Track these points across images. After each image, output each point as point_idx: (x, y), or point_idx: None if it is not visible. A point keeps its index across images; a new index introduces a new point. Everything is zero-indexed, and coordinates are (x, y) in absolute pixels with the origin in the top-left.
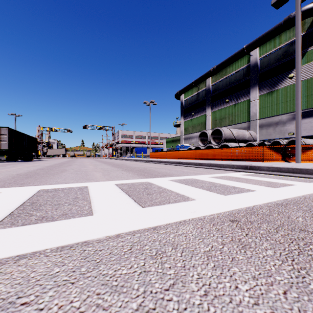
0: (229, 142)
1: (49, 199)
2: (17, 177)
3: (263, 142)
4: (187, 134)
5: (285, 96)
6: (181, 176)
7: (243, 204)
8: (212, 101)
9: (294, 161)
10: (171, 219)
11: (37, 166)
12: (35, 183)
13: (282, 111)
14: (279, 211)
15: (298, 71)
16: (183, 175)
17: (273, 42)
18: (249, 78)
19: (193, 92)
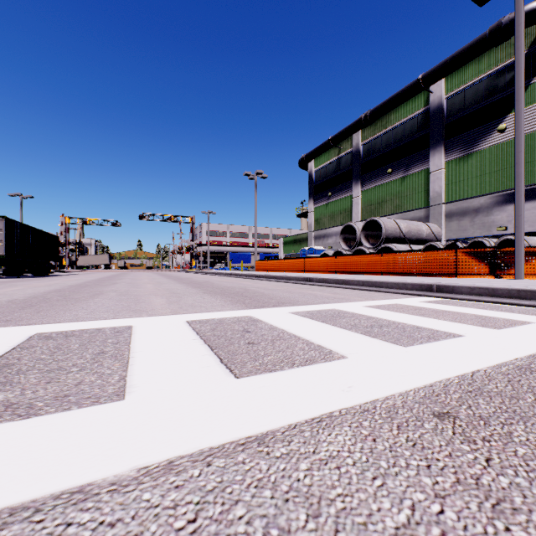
0: (394, 243)
1: (43, 357)
2: (5, 306)
3: (454, 243)
4: (319, 229)
5: (491, 163)
6: (312, 305)
7: (449, 368)
8: (364, 172)
9: (511, 277)
10: (299, 412)
11: (53, 284)
12: (34, 319)
13: (486, 189)
14: (533, 387)
15: (519, 116)
16: (315, 303)
17: (470, 69)
18: (428, 131)
19: (331, 156)
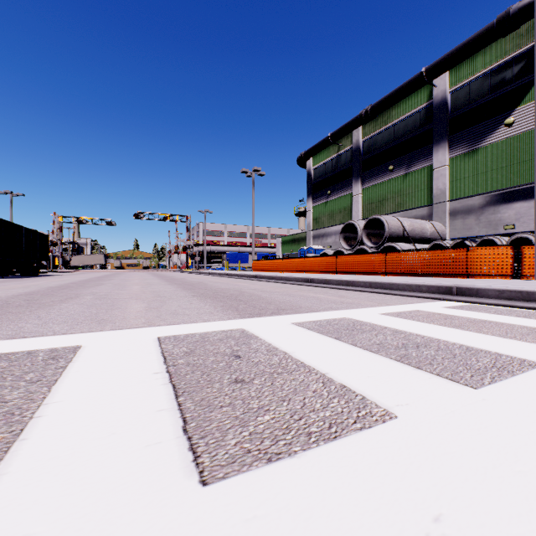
0: (397, 242)
1: None
2: None
3: (462, 242)
4: (318, 228)
5: (498, 159)
6: (318, 312)
7: None
8: (364, 169)
9: (528, 277)
10: None
11: (32, 286)
12: None
13: (492, 186)
14: None
15: None
16: (322, 310)
17: (476, 62)
18: (431, 126)
19: (330, 153)
